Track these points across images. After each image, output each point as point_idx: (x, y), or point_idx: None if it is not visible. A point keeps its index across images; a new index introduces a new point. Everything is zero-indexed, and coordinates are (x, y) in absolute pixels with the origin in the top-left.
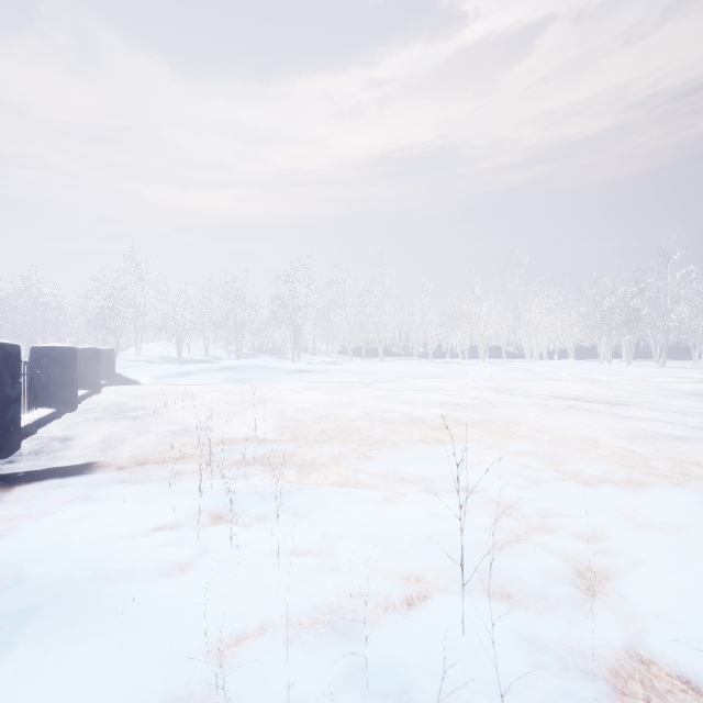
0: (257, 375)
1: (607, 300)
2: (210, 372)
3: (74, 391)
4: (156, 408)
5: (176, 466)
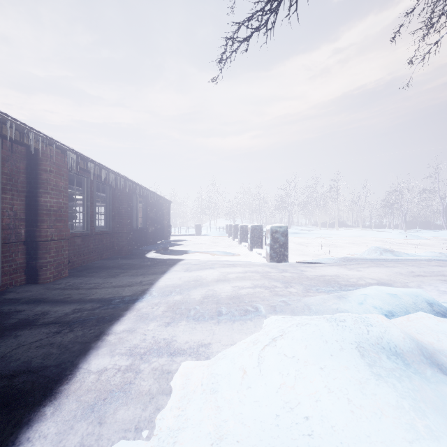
0: None
1: None
2: None
3: None
4: None
5: None
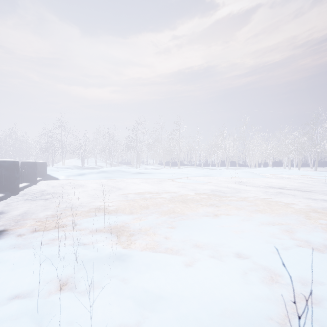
0: (117, 175)
1: (288, 138)
2: (94, 174)
3: (16, 184)
4: (61, 193)
5: (54, 234)
